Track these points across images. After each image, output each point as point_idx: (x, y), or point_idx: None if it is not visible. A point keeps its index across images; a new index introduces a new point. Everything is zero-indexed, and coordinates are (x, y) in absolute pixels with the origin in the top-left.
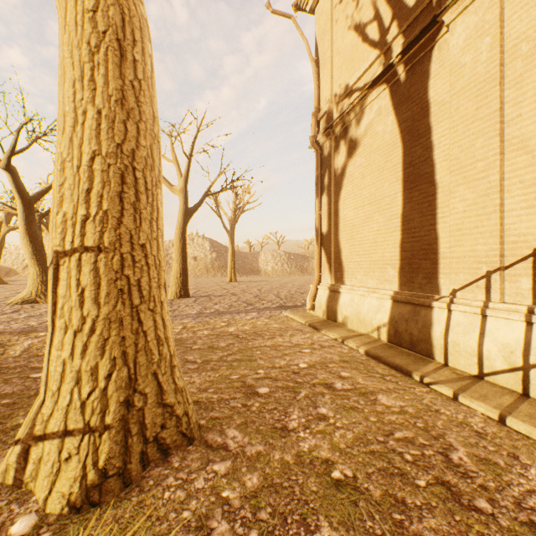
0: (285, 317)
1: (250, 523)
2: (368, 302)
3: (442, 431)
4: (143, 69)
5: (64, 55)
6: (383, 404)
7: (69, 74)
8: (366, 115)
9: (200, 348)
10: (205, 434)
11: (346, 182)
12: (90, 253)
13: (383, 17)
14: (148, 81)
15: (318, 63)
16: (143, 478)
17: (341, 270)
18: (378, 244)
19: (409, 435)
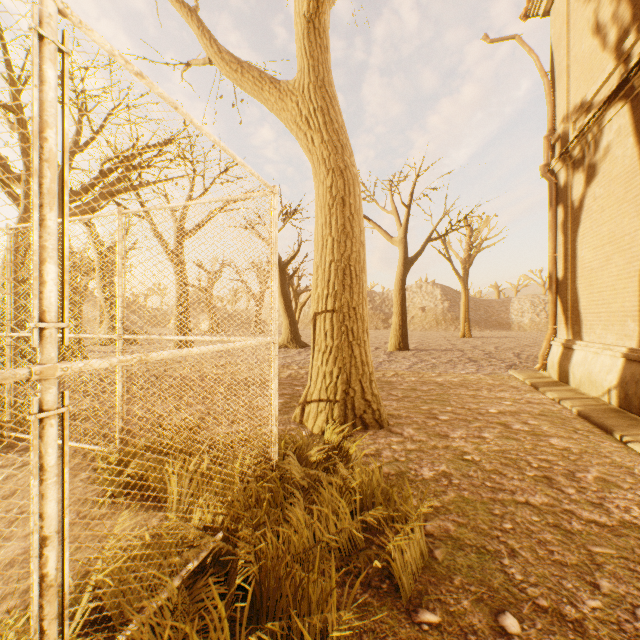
0: (506, 376)
1: (402, 456)
2: (600, 361)
3: (590, 465)
4: (354, 206)
5: (318, 212)
6: (548, 443)
7: (320, 222)
8: (604, 136)
9: (404, 389)
10: (391, 427)
11: (583, 217)
12: (329, 313)
13: (623, 17)
14: (357, 212)
15: (553, 74)
16: (353, 433)
17: (578, 323)
18: (617, 291)
19: (551, 459)
